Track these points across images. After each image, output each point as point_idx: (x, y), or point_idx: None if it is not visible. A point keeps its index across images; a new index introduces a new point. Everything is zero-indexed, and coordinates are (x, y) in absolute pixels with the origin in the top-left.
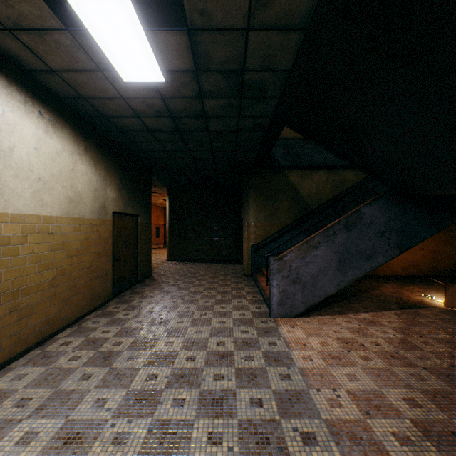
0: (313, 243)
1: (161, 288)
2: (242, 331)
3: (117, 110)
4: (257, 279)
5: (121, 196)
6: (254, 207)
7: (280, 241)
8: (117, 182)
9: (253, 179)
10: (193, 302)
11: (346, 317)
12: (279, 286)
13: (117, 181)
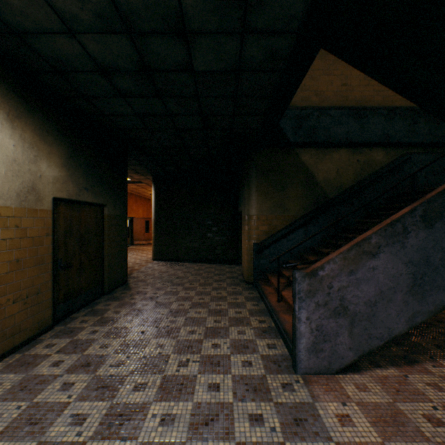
0: (368, 247)
1: (132, 305)
2: (251, 418)
3: (27, 13)
4: (262, 291)
5: (71, 176)
6: (256, 196)
7: (290, 238)
8: (64, 156)
9: (255, 159)
10: (171, 333)
11: (424, 372)
12: (311, 319)
13: (64, 154)
